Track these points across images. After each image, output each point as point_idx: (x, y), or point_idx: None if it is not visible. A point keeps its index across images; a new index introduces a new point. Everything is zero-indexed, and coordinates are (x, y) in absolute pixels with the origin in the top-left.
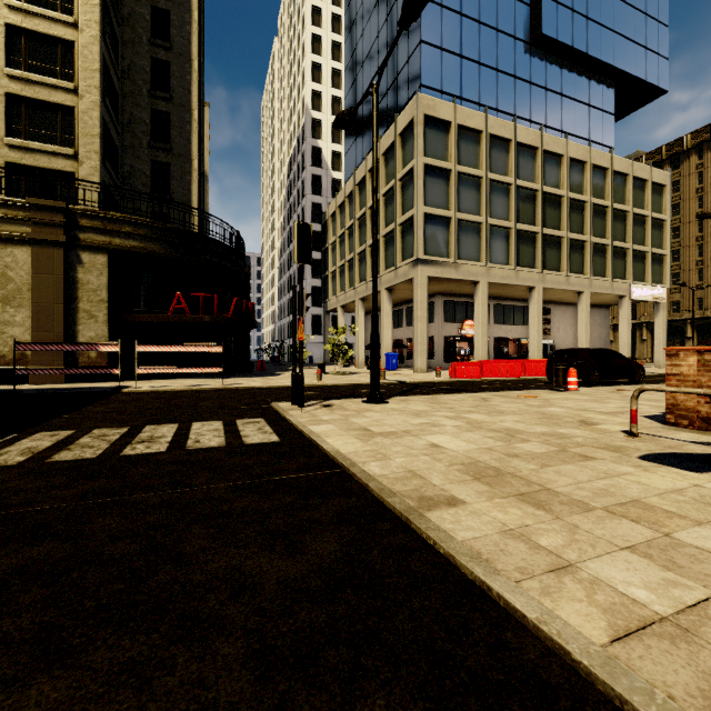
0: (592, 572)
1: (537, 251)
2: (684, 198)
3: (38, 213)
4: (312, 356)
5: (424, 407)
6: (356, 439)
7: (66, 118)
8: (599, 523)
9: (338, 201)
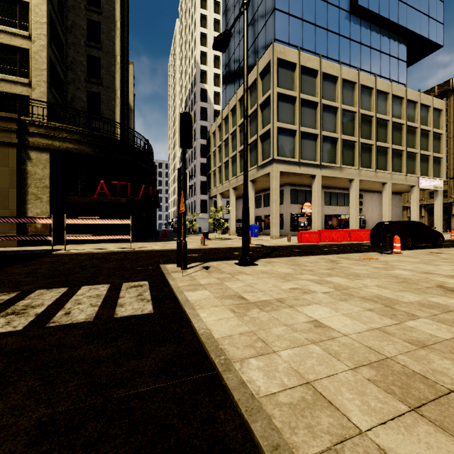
0: None
1: (355, 154)
2: (451, 121)
3: None
4: (201, 227)
5: (288, 269)
6: (230, 312)
7: (23, 57)
8: None
9: (217, 123)
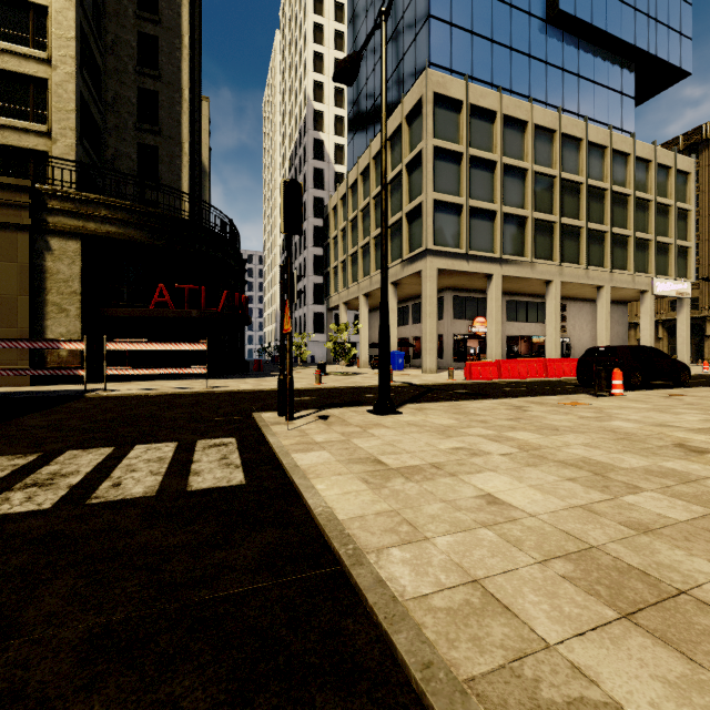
0: None
1: (554, 242)
2: (703, 189)
3: None
4: (314, 355)
5: (449, 419)
6: (361, 483)
7: (38, 91)
8: None
9: (340, 193)
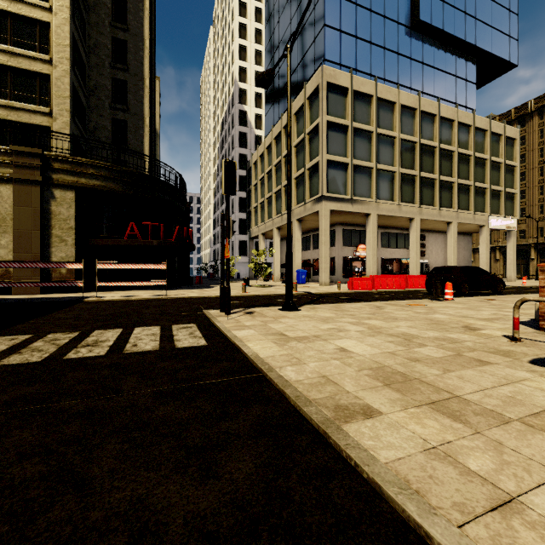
0: (541, 511)
1: (415, 190)
2: (529, 149)
3: (19, 158)
4: (239, 272)
5: (330, 314)
6: (273, 343)
7: (43, 83)
8: (522, 439)
9: (259, 152)
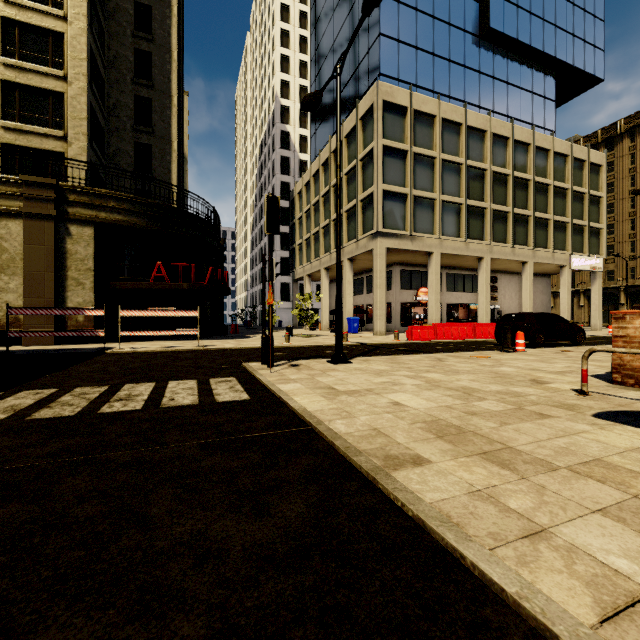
0: (567, 538)
1: (485, 225)
2: (618, 177)
3: (30, 189)
4: (281, 320)
5: (385, 366)
6: (321, 397)
7: (56, 103)
8: (565, 484)
9: (304, 180)
